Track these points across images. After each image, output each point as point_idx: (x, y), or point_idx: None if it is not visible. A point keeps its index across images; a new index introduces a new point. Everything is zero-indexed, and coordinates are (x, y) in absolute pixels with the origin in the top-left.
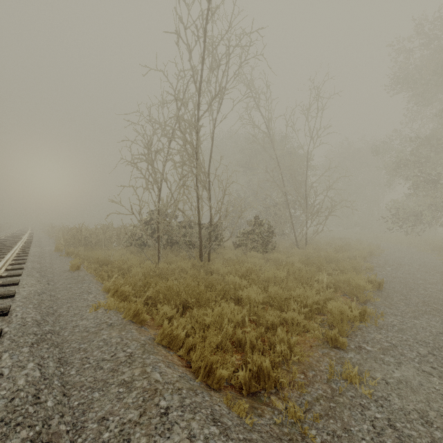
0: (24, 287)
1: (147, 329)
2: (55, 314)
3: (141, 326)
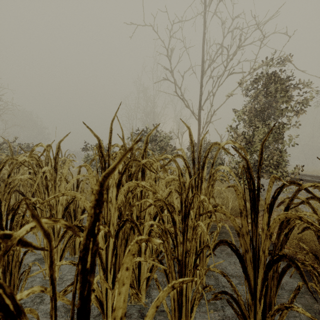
0: None
1: None
2: None
3: None
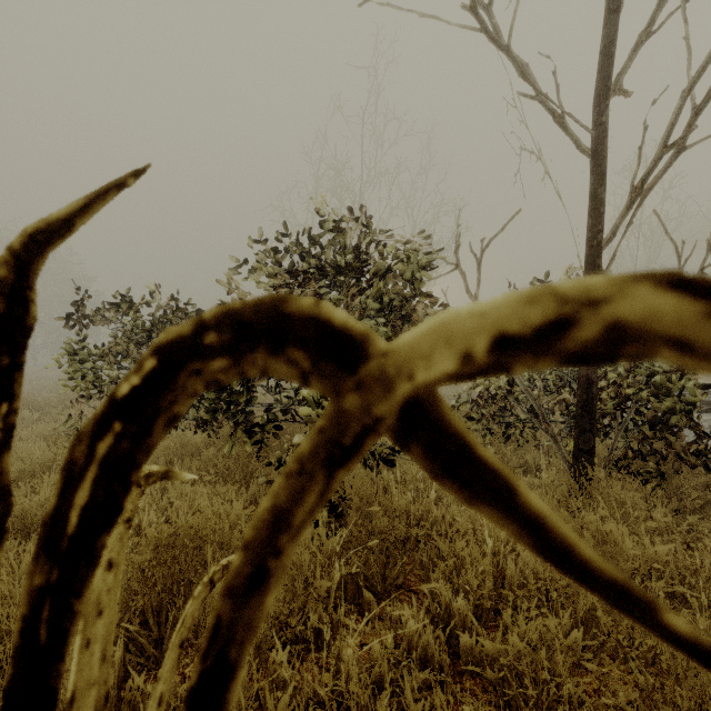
0: None
1: None
2: None
3: None
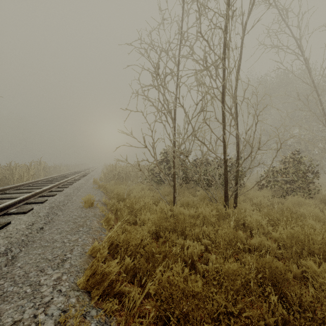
0: None
1: None
2: None
3: None
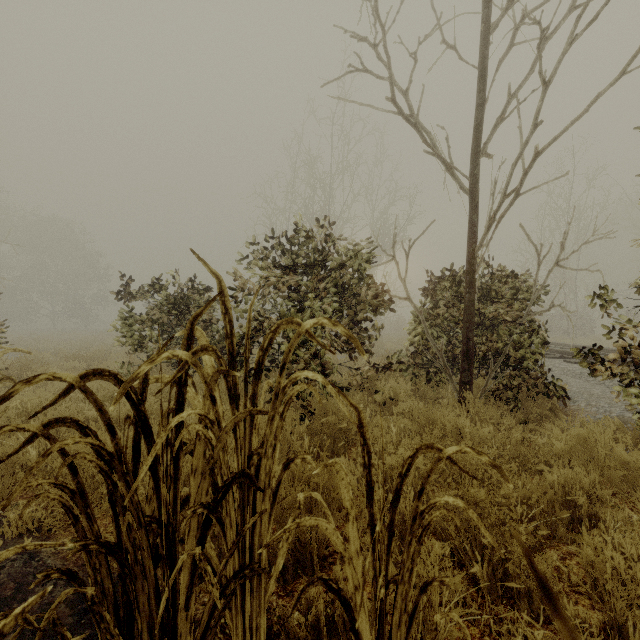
0: None
1: None
2: None
3: None
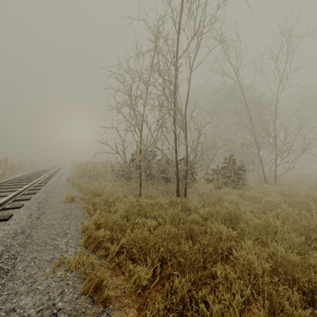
0: (8, 225)
1: (111, 313)
2: (8, 274)
3: (103, 308)
